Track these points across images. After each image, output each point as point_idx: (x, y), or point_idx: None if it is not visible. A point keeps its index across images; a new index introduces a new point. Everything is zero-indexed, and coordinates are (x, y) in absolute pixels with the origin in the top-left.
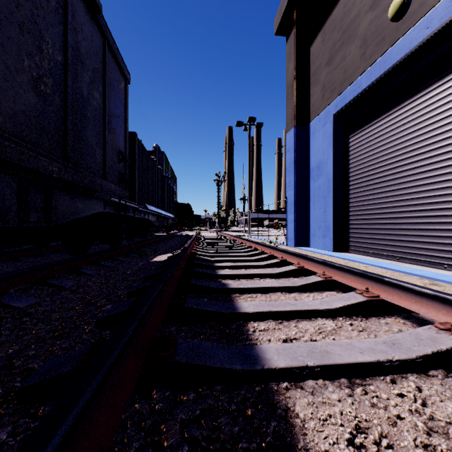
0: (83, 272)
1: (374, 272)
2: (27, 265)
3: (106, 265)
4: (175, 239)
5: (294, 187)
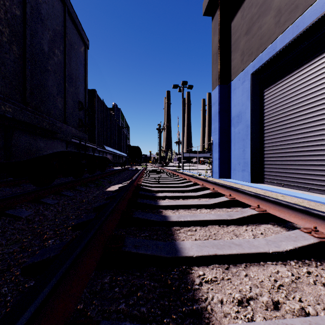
0: (43, 201)
1: (292, 201)
2: (2, 194)
3: (66, 194)
4: (127, 172)
5: (219, 132)
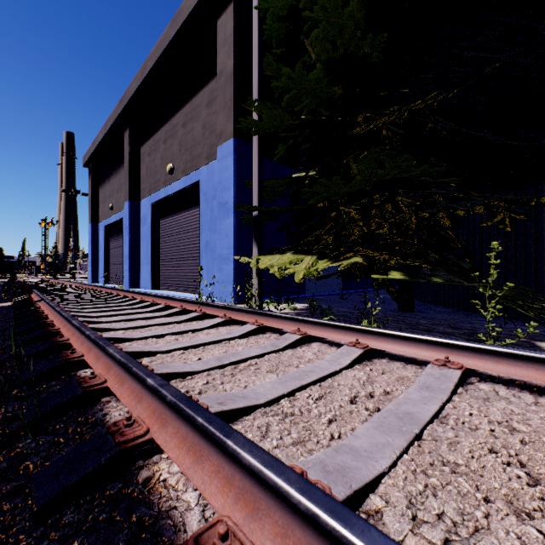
0: None
1: None
2: None
3: None
4: None
5: (91, 254)
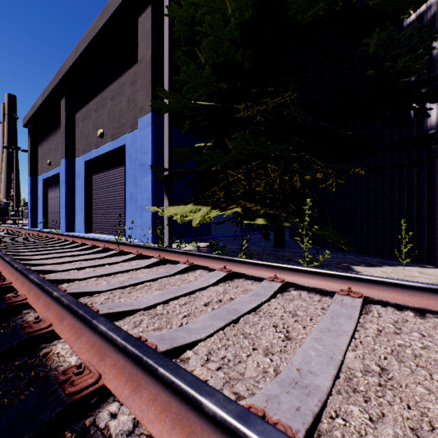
0: None
1: None
2: None
3: None
4: None
5: (31, 203)
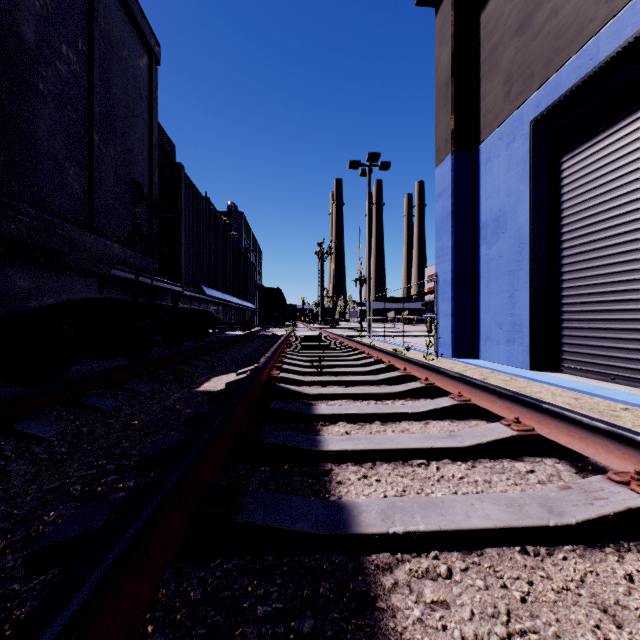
0: (20, 431)
1: None
2: None
3: (93, 405)
4: (254, 342)
5: (452, 256)
